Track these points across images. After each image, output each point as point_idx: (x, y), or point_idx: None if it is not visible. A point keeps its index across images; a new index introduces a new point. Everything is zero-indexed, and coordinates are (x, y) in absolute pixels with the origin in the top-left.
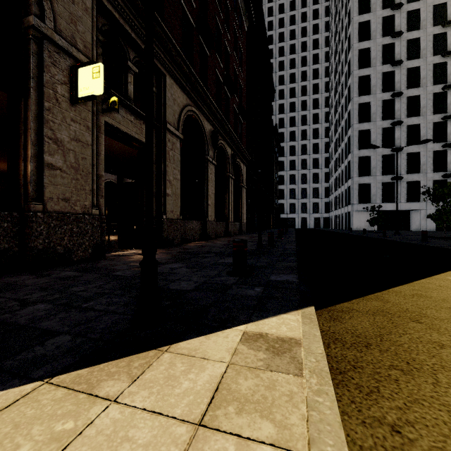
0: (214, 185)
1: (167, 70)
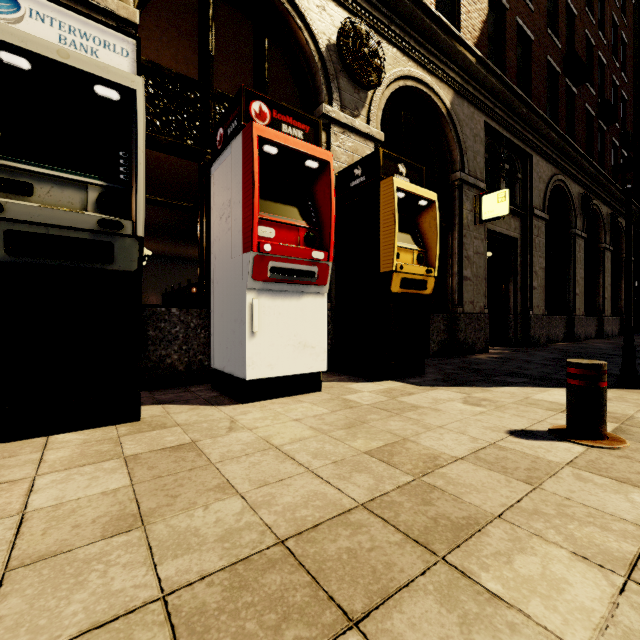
0: (583, 266)
1: (533, 149)
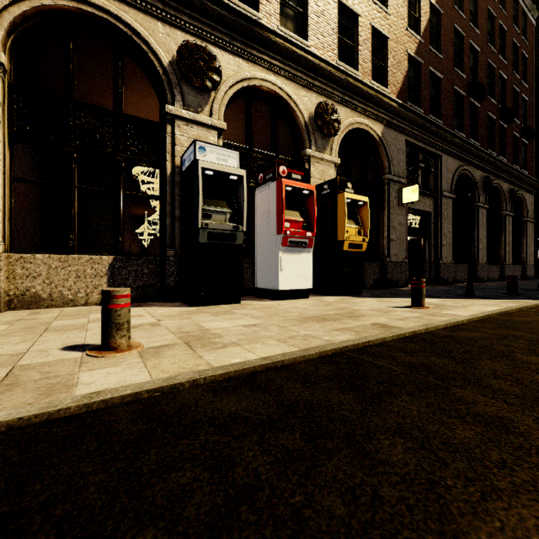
0: (485, 229)
1: (442, 151)
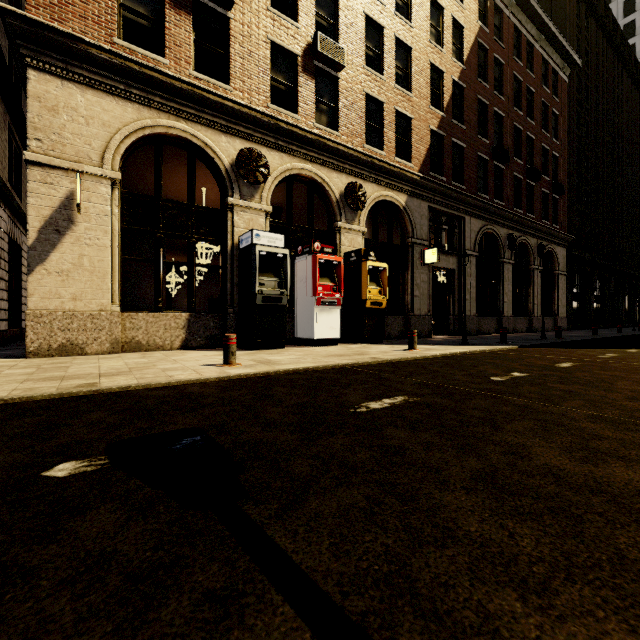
0: (511, 283)
1: (466, 213)
